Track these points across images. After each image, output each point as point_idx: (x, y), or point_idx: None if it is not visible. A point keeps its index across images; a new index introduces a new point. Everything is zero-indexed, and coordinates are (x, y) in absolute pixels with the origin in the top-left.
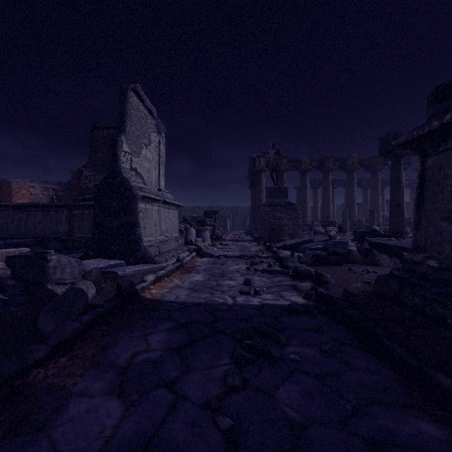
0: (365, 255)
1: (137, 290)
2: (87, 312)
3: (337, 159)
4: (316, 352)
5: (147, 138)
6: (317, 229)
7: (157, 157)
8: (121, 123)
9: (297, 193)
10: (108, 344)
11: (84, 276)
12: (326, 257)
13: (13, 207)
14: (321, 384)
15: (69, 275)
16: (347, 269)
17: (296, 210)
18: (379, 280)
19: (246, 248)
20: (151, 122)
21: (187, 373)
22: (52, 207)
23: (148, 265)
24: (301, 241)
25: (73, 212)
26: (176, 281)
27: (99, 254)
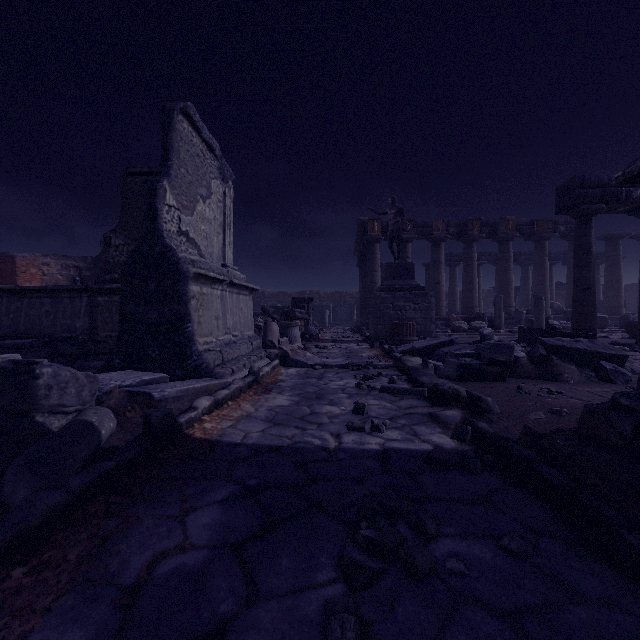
0: (540, 365)
1: (180, 425)
2: (95, 462)
3: (485, 224)
4: (494, 552)
5: (205, 187)
6: (457, 325)
7: (221, 216)
8: (164, 162)
9: (426, 272)
10: (113, 533)
11: (99, 399)
12: (480, 368)
13: (8, 293)
14: (519, 637)
15: (74, 399)
16: (514, 387)
17: (427, 297)
18: (591, 412)
19: (353, 353)
20: (212, 163)
21: (253, 603)
22: (66, 291)
23: (204, 380)
24: (437, 343)
25: (95, 300)
26: (247, 407)
27: (129, 363)
